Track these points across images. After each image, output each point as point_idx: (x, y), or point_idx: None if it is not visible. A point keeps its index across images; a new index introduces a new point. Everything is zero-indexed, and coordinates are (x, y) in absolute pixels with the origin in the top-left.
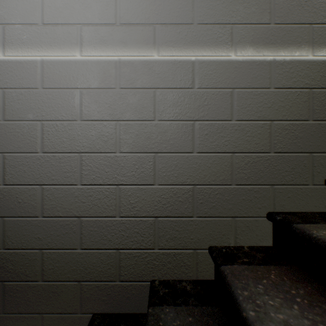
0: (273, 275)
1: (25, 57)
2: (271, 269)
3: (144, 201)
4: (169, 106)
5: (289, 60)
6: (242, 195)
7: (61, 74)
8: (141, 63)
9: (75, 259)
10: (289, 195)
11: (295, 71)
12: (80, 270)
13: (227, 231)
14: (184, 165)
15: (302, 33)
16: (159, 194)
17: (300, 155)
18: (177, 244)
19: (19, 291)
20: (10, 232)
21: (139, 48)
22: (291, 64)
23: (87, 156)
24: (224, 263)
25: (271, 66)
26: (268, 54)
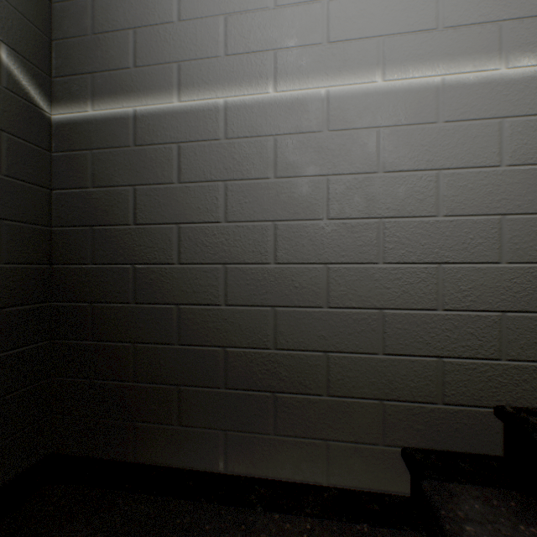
0: None
1: (303, 91)
2: None
3: (482, 288)
4: (525, 143)
5: None
6: None
7: (354, 109)
8: (477, 83)
9: (375, 368)
10: None
11: None
12: (381, 384)
13: None
14: None
15: None
16: (508, 278)
17: None
18: None
19: (295, 406)
20: (283, 326)
21: (474, 60)
22: None
23: (392, 223)
24: None
25: None
26: None
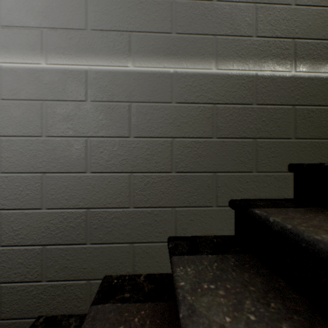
0: (138, 318)
1: None
2: (144, 308)
3: (30, 228)
4: (59, 121)
5: (192, 73)
6: (141, 218)
7: None
8: (26, 72)
9: None
10: (191, 218)
11: (198, 84)
12: None
13: (125, 258)
14: (76, 187)
15: (206, 44)
16: (48, 219)
17: (203, 175)
18: (68, 274)
19: None
20: None
21: (24, 54)
22: (194, 77)
23: None
24: (99, 301)
25: (173, 79)
26: (170, 65)
